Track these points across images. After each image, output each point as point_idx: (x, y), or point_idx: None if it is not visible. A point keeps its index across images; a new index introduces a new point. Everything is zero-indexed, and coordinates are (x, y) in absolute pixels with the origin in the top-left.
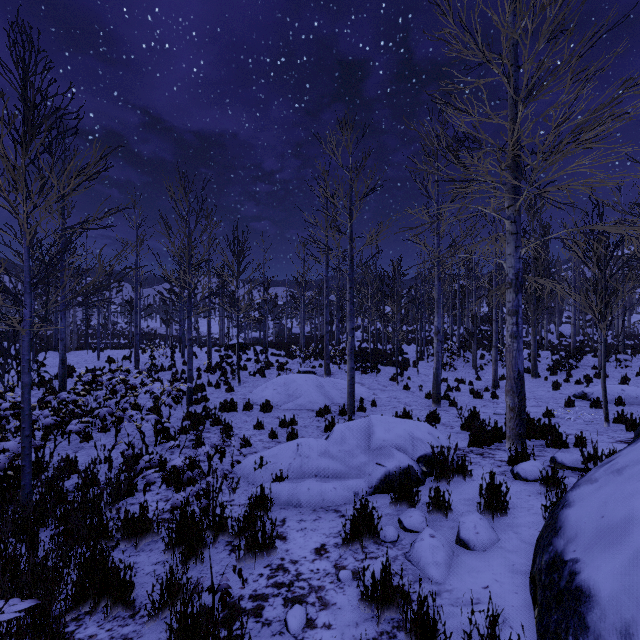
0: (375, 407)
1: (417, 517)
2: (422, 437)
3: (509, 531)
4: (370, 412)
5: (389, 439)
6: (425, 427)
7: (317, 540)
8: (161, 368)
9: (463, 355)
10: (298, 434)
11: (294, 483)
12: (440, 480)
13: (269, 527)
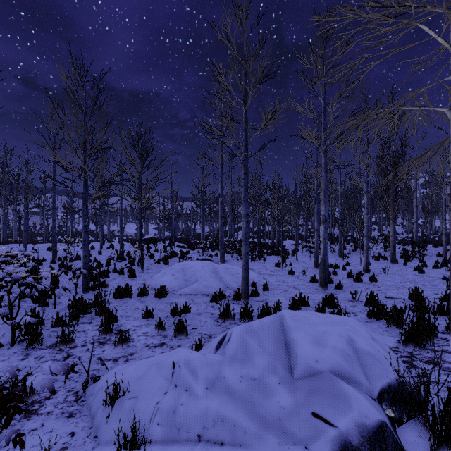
0: (267, 291)
1: None
2: (370, 349)
3: None
4: (263, 296)
5: (325, 358)
6: (363, 328)
7: None
8: (76, 257)
9: (330, 246)
10: (189, 324)
11: None
12: (439, 449)
13: None
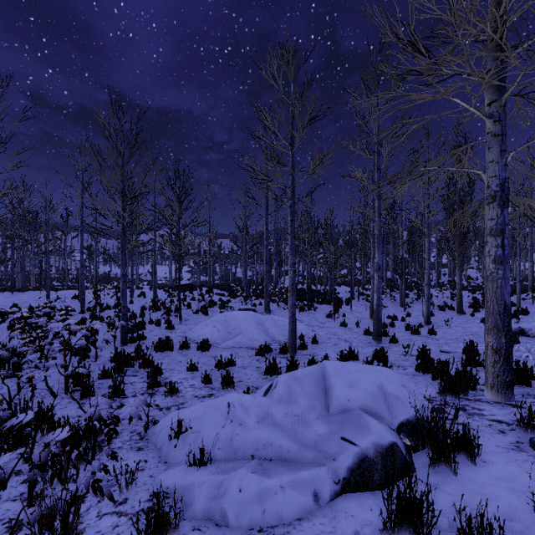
0: (316, 344)
1: None
2: (397, 392)
3: None
4: (311, 350)
5: (356, 398)
6: (395, 376)
7: None
8: (106, 306)
9: (390, 294)
10: (235, 377)
11: (219, 473)
12: (438, 464)
13: None
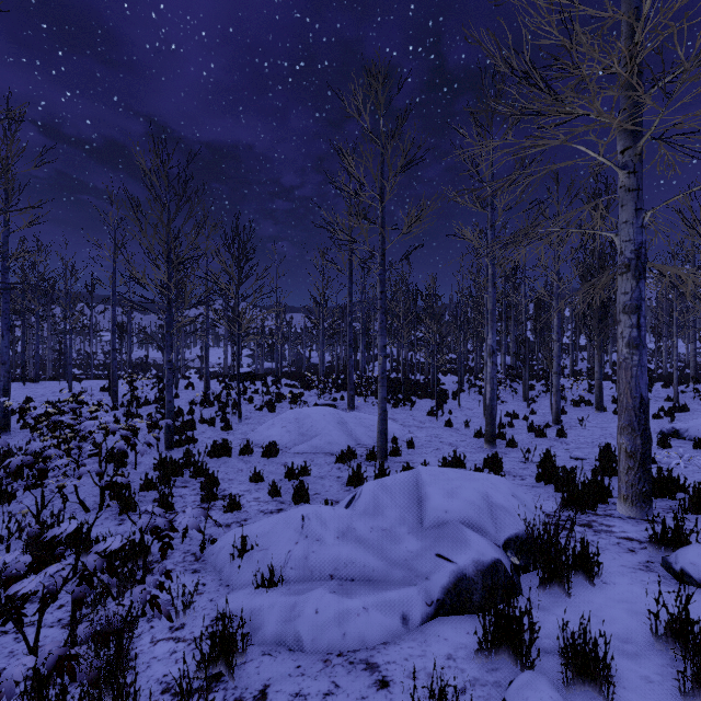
0: (413, 449)
1: None
2: (505, 503)
3: None
4: (407, 456)
5: (455, 509)
6: (505, 485)
7: None
8: (145, 401)
9: (510, 385)
10: (310, 489)
11: (292, 594)
12: (549, 585)
13: None
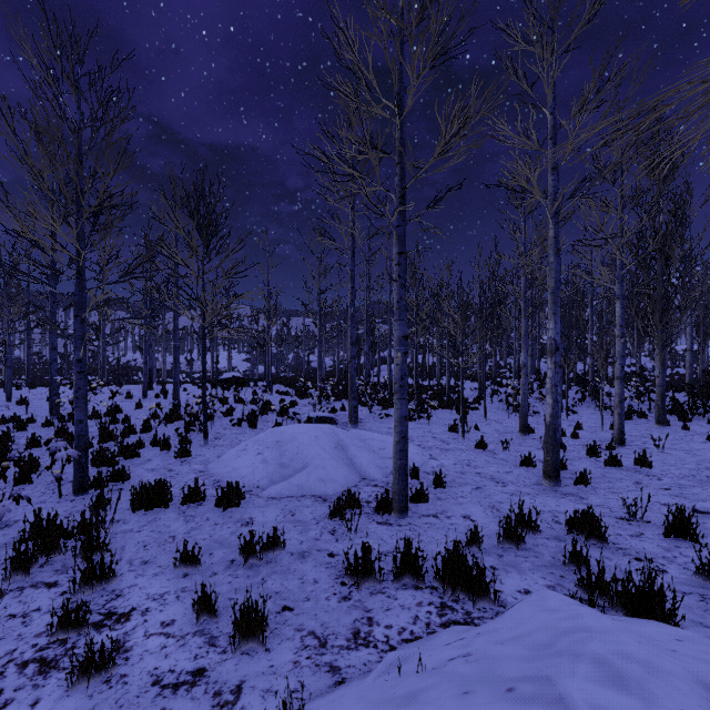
0: (442, 488)
1: None
2: None
3: None
4: (436, 502)
5: None
6: None
7: None
8: (93, 414)
9: (539, 393)
10: (277, 592)
11: None
12: None
13: None
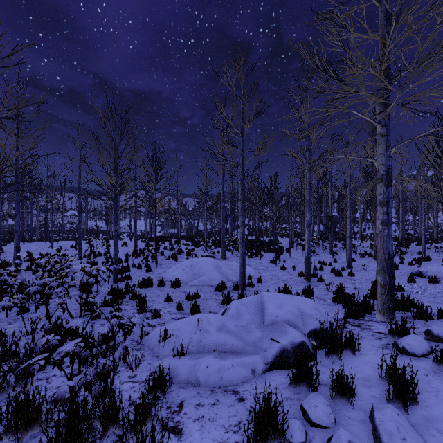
0: (261, 283)
1: (323, 408)
2: (310, 312)
3: (432, 429)
4: (257, 287)
5: (281, 315)
6: (311, 303)
7: (215, 437)
8: (98, 254)
9: (322, 244)
10: (200, 306)
11: (193, 359)
12: (331, 355)
13: (165, 414)
